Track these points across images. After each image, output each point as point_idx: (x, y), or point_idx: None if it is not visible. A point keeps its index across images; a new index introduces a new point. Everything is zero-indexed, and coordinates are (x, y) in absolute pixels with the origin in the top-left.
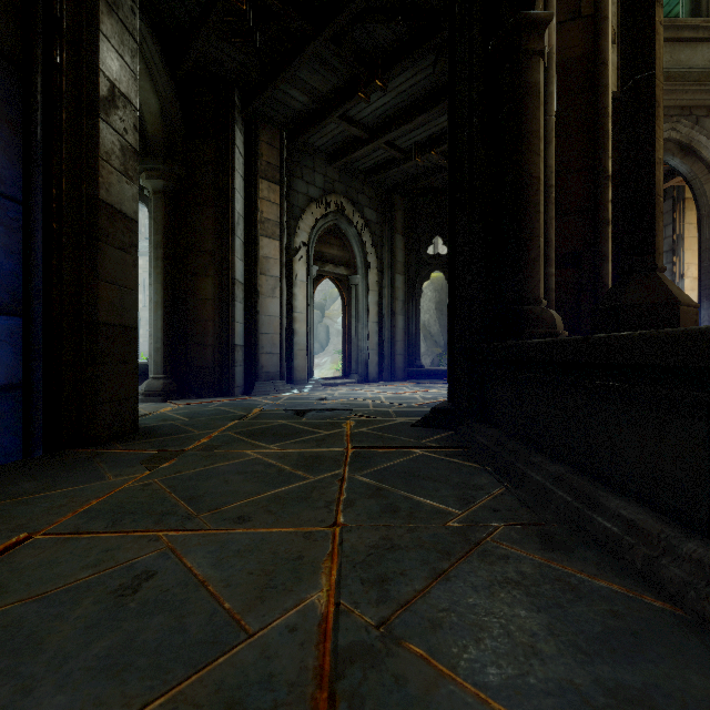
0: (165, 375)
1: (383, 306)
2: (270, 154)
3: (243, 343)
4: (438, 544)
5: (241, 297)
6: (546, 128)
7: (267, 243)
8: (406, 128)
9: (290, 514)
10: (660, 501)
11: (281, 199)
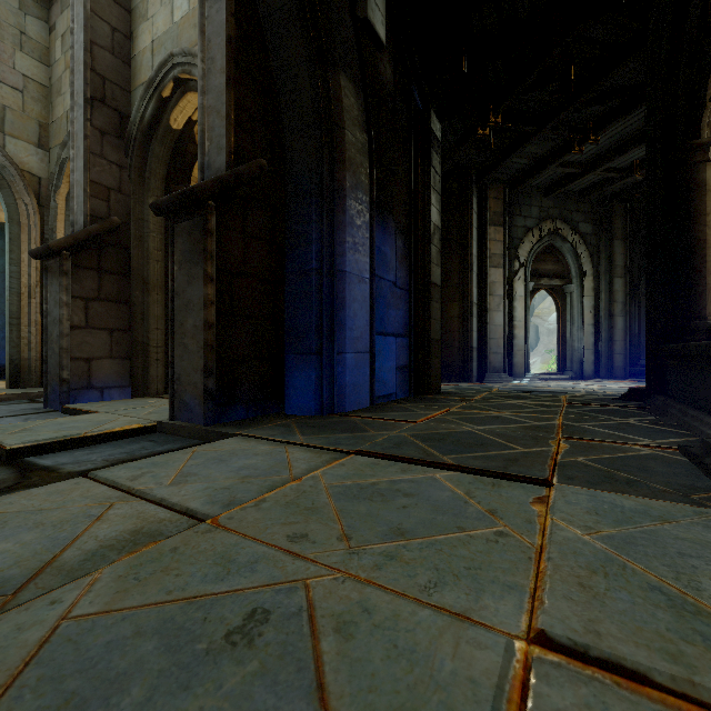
0: None
1: (599, 309)
2: (495, 206)
3: (476, 346)
4: (603, 420)
5: (475, 314)
6: None
7: (494, 272)
8: (620, 159)
9: (539, 414)
10: (706, 408)
11: (504, 236)
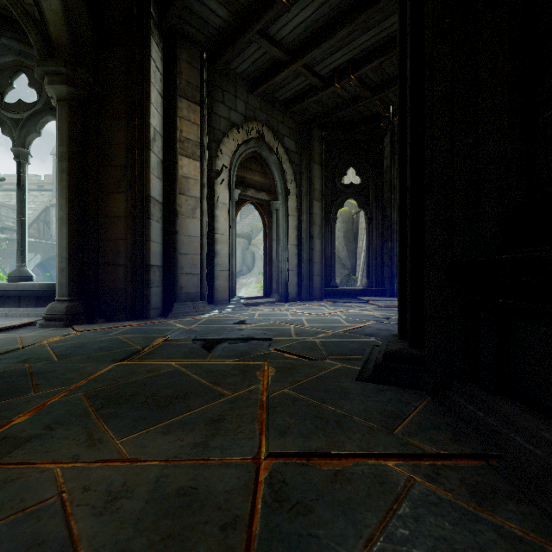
0: (71, 297)
1: (301, 230)
2: (189, 74)
3: (161, 263)
4: None
5: (158, 216)
6: None
7: (187, 163)
8: (327, 45)
9: None
10: None
11: (201, 119)
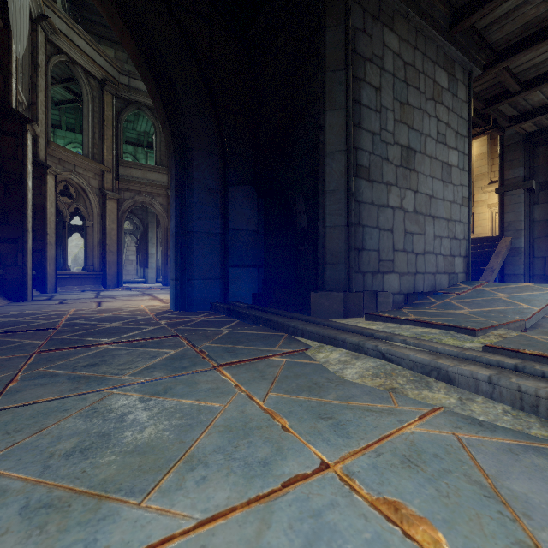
0: None
1: None
2: None
3: None
4: None
5: None
6: None
7: None
8: None
9: None
10: None
11: None
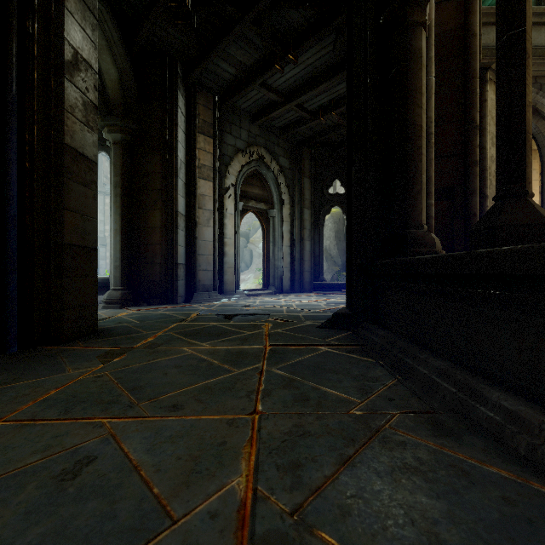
0: (123, 287)
1: (294, 234)
2: (205, 114)
3: (184, 262)
4: (344, 431)
5: (183, 226)
6: (426, 86)
7: (204, 184)
8: (312, 93)
9: (216, 402)
10: (538, 395)
11: (214, 149)
